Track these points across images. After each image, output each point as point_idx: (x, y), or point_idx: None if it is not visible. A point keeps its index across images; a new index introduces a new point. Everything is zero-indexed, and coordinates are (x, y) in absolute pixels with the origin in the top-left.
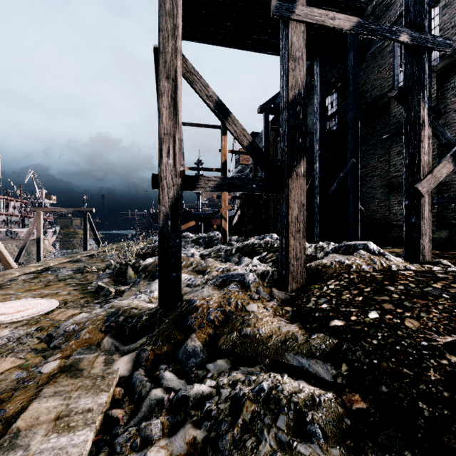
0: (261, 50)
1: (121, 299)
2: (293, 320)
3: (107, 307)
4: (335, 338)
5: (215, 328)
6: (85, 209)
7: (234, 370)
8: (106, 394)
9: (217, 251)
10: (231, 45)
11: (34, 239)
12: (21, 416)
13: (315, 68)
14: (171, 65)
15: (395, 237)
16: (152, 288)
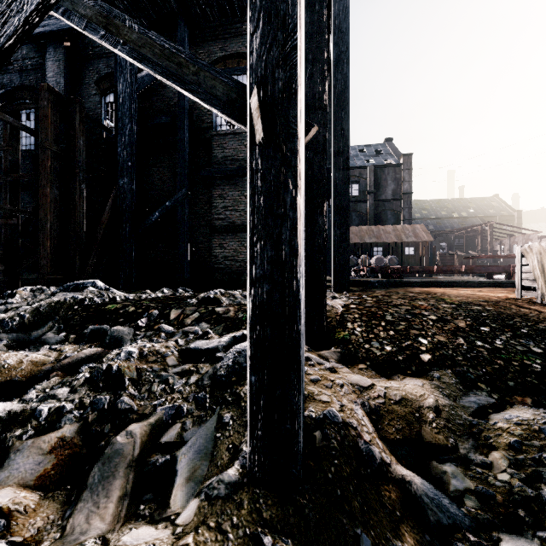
0: None
1: None
2: (387, 375)
3: None
4: (447, 369)
5: (379, 437)
6: None
7: (458, 462)
8: None
9: None
10: None
11: None
12: None
13: None
14: None
15: (219, 280)
16: None
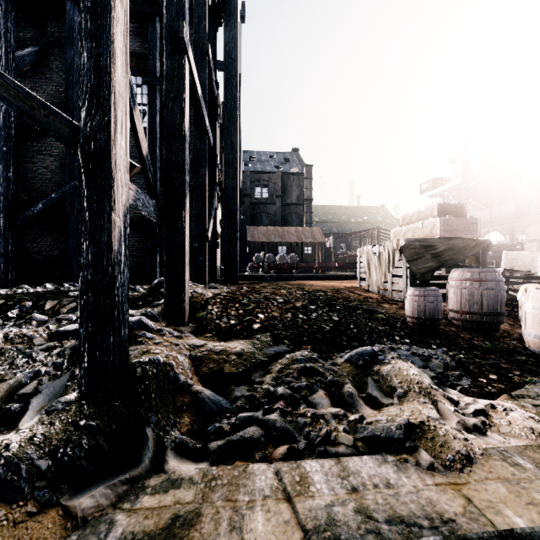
0: None
1: None
2: (225, 340)
3: None
4: (267, 333)
5: (195, 374)
6: None
7: (248, 384)
8: (252, 465)
9: None
10: None
11: None
12: None
13: None
14: None
15: None
16: None
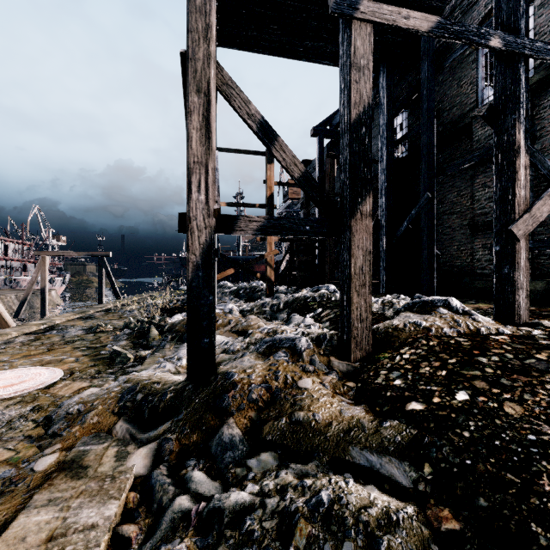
0: (315, 60)
1: (141, 368)
2: (358, 401)
3: (122, 381)
4: (413, 428)
5: (258, 411)
6: (100, 253)
7: (283, 467)
8: (116, 502)
9: (261, 306)
10: (278, 53)
11: (38, 290)
12: (1, 536)
13: (381, 81)
14: (202, 76)
15: (479, 289)
16: (180, 354)
